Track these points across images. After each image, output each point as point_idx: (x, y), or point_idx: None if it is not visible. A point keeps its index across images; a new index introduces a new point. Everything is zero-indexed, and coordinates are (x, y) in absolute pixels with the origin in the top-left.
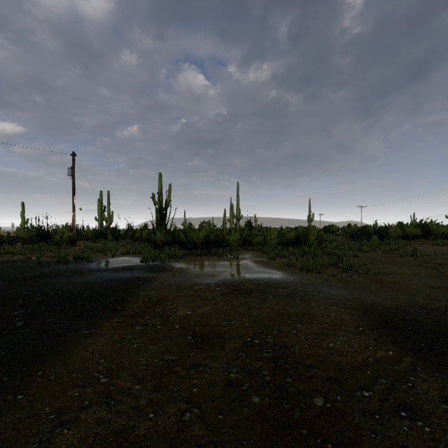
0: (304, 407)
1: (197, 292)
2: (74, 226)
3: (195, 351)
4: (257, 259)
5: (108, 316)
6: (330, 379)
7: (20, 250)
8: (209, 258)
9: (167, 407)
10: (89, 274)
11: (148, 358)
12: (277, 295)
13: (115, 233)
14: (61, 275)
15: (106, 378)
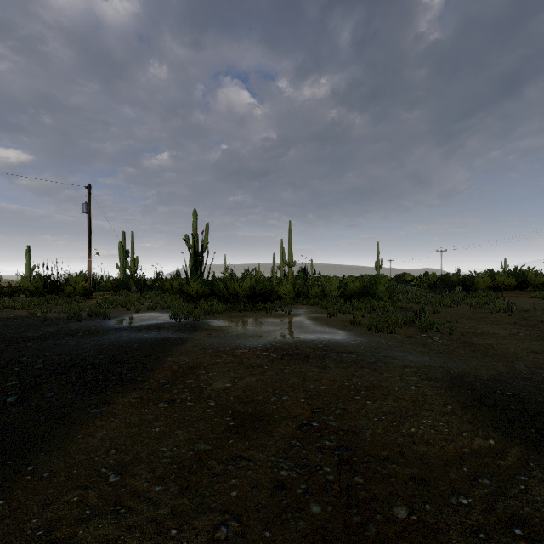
0: (380, 521)
1: (239, 357)
2: (90, 274)
3: (235, 438)
4: (314, 315)
5: (125, 389)
6: (414, 479)
7: (23, 305)
8: (255, 314)
9: (196, 520)
10: (106, 335)
11: (173, 448)
12: (340, 361)
13: (140, 283)
14: (71, 335)
15: (117, 476)
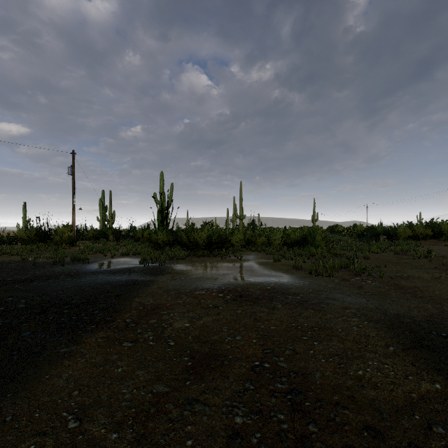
0: None
1: (197, 298)
2: (74, 226)
3: (192, 379)
4: (262, 260)
5: (94, 328)
6: (368, 428)
7: (18, 251)
8: (212, 259)
9: None
10: (84, 277)
11: (132, 389)
12: (287, 302)
13: (116, 233)
14: (54, 278)
15: (76, 420)
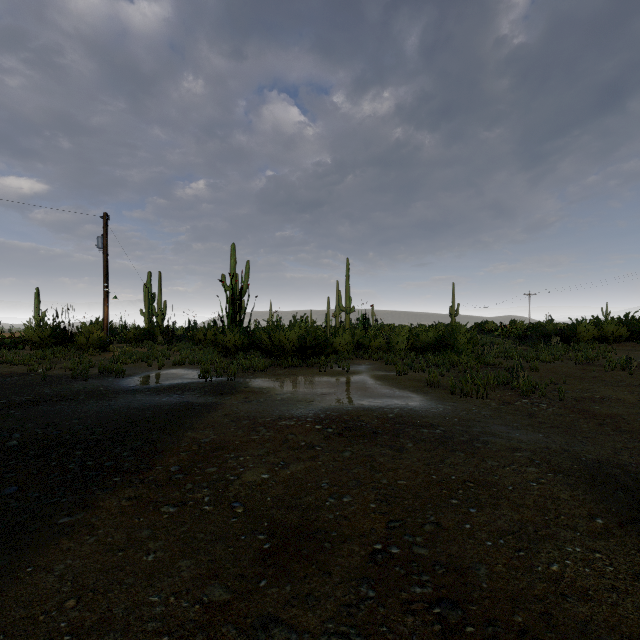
0: None
1: (283, 433)
2: (106, 322)
3: (270, 577)
4: (379, 373)
5: (118, 482)
6: None
7: (23, 359)
8: (305, 372)
9: None
10: (114, 398)
11: (168, 596)
12: (421, 440)
13: (167, 333)
14: (70, 399)
15: None
